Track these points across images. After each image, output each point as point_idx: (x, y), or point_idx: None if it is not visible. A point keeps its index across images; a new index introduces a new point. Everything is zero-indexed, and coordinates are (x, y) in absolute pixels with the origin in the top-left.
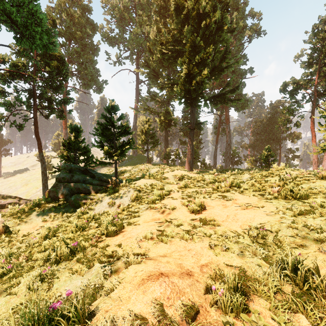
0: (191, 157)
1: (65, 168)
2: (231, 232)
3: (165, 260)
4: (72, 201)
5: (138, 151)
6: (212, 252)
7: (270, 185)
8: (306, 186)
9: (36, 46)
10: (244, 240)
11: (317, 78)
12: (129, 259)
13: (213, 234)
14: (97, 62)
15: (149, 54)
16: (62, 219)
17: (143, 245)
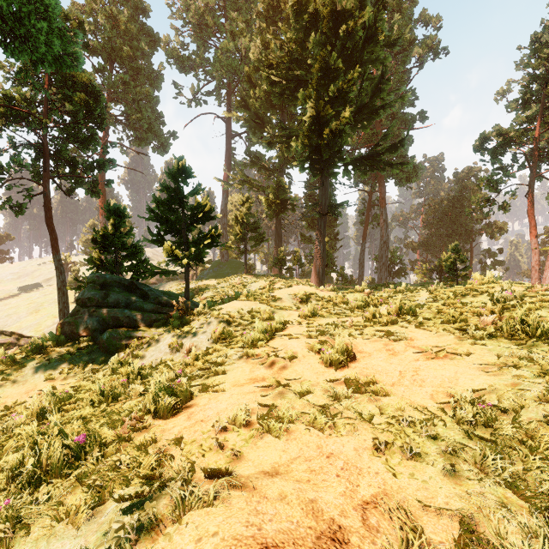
0: (322, 263)
1: (95, 281)
2: (415, 410)
3: (276, 488)
4: (104, 341)
5: (230, 254)
6: (382, 462)
7: (474, 312)
8: None
9: (44, 62)
10: (446, 429)
11: (538, 126)
12: (187, 494)
13: (377, 415)
14: (158, 101)
15: (248, 87)
16: (82, 376)
17: (229, 440)
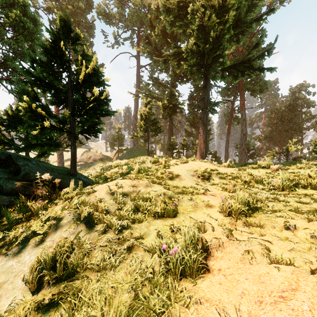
0: (204, 146)
1: None
2: None
3: None
4: None
5: (140, 144)
6: None
7: None
8: None
9: None
10: None
11: None
12: None
13: None
14: (93, 44)
15: (151, 30)
16: None
17: None
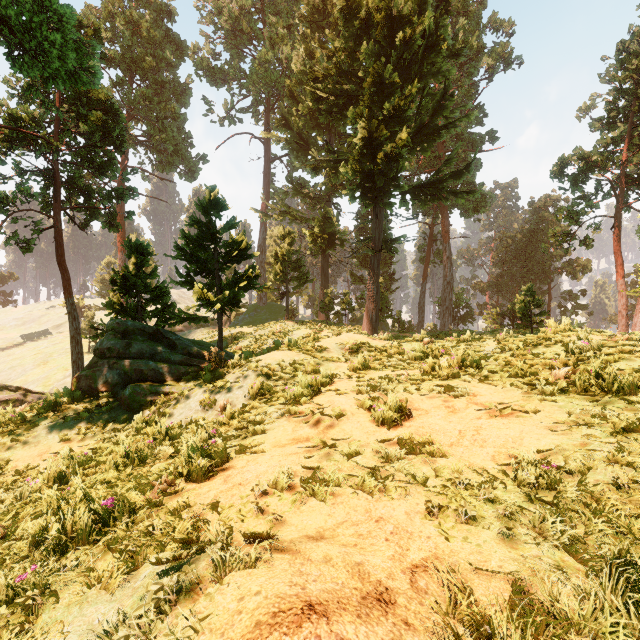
0: (375, 307)
1: (115, 328)
2: (474, 473)
3: (321, 551)
4: (126, 398)
5: (269, 296)
6: (435, 526)
7: (545, 364)
8: (629, 365)
9: (56, 77)
10: (506, 492)
11: (625, 149)
12: (228, 555)
13: (432, 477)
14: (186, 119)
15: (290, 103)
16: (102, 437)
17: (270, 504)
